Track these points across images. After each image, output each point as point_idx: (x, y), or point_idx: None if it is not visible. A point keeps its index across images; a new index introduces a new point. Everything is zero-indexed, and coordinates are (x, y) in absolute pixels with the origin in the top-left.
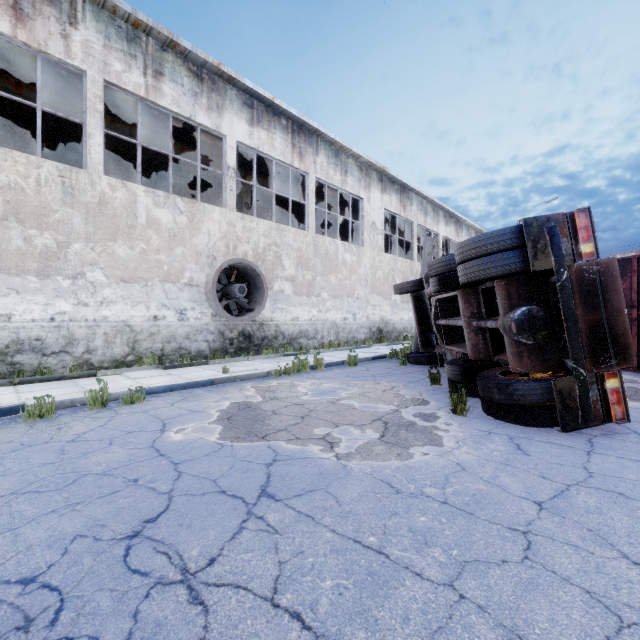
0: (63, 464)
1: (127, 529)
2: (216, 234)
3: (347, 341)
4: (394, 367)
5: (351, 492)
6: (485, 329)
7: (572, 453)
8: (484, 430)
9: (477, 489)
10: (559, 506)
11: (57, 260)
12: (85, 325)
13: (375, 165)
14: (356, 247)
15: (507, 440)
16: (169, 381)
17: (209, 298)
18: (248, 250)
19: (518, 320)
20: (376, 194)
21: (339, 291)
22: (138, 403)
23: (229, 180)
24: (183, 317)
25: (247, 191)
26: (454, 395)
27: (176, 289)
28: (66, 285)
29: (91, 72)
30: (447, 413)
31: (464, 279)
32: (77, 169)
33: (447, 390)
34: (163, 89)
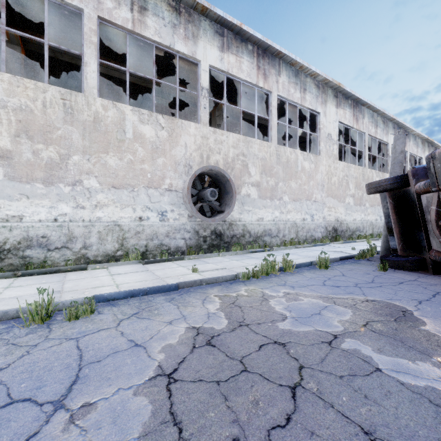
0: None
1: None
2: (192, 146)
3: (305, 239)
4: (373, 272)
5: None
6: None
7: None
8: None
9: None
10: None
11: (59, 170)
12: (82, 225)
13: (331, 82)
14: (313, 156)
15: None
16: (140, 280)
17: (185, 201)
18: (219, 160)
19: None
20: (331, 109)
21: (298, 195)
22: (85, 317)
23: (203, 99)
24: (164, 218)
25: (219, 115)
26: None
27: (158, 194)
28: (67, 191)
29: (87, 10)
30: None
31: None
32: (76, 92)
33: None
34: (147, 22)
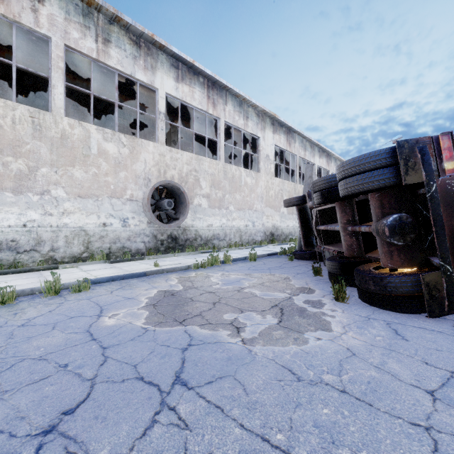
0: (7, 348)
1: (44, 423)
2: (150, 162)
3: (248, 242)
4: (284, 262)
5: (256, 379)
6: (358, 233)
7: (444, 338)
8: (364, 316)
9: (370, 376)
10: (451, 396)
11: (28, 180)
12: (50, 230)
13: (268, 113)
14: (255, 173)
15: (385, 325)
16: (112, 273)
17: (145, 210)
18: (175, 174)
19: (391, 225)
20: (269, 134)
21: (242, 205)
22: (85, 291)
23: (160, 122)
24: (125, 224)
25: (174, 131)
26: (336, 285)
27: (120, 203)
28: (35, 199)
29: (55, 38)
30: (330, 300)
31: (345, 192)
32: (44, 111)
33: (327, 280)
34: (110, 53)
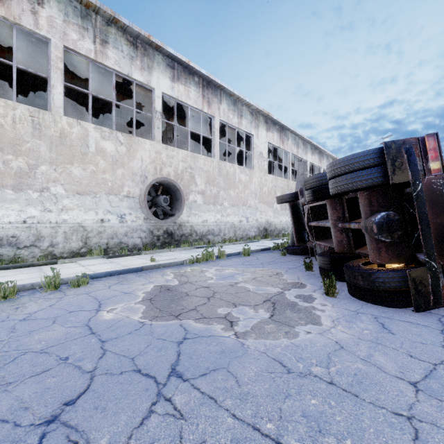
0: (10, 342)
1: (47, 413)
2: (147, 160)
3: (242, 237)
4: (277, 257)
5: (248, 371)
6: (348, 229)
7: (429, 332)
8: (352, 310)
9: (357, 368)
10: (433, 387)
11: (28, 178)
12: (49, 226)
13: (262, 111)
14: (248, 170)
15: (373, 319)
16: (110, 268)
17: (142, 206)
18: (170, 171)
19: (378, 223)
20: (263, 132)
21: (236, 201)
22: (83, 286)
23: (156, 120)
24: (123, 220)
25: (170, 130)
26: (326, 281)
27: (117, 200)
28: (35, 196)
29: (54, 40)
30: (321, 295)
31: (335, 190)
32: (43, 111)
33: (318, 275)
34: (108, 53)
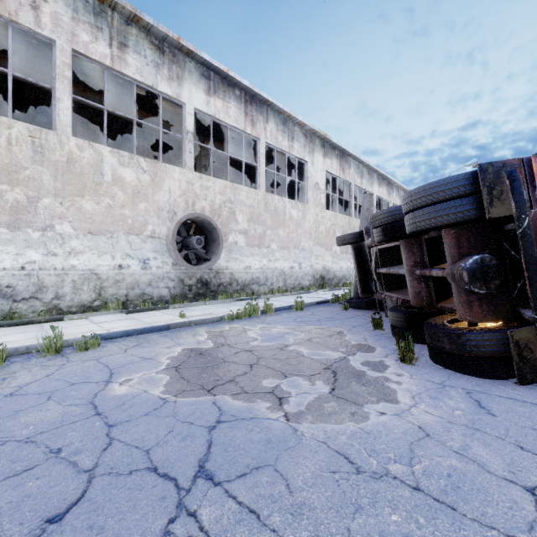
0: None
1: (20, 535)
2: (176, 191)
3: (294, 287)
4: (337, 311)
5: (303, 471)
6: (428, 277)
7: None
8: (437, 382)
9: (451, 467)
10: None
11: (27, 213)
12: (54, 273)
13: (318, 132)
14: (301, 204)
15: (465, 395)
16: (129, 325)
17: (170, 249)
18: (205, 206)
19: (470, 269)
20: (319, 158)
21: (286, 243)
22: (93, 349)
23: (188, 143)
24: (146, 266)
25: (205, 155)
26: (401, 343)
27: (139, 241)
28: (36, 236)
29: (60, 42)
30: (395, 361)
31: (413, 228)
32: (46, 130)
33: (390, 335)
34: (127, 59)
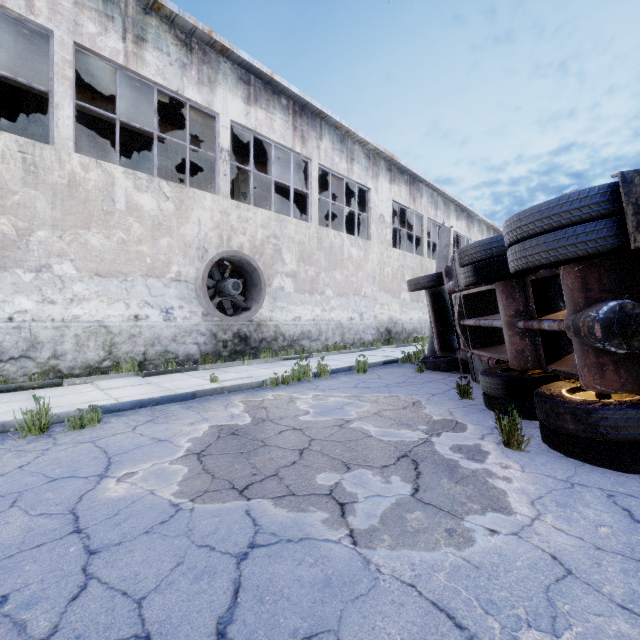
0: None
1: None
2: (207, 223)
3: (353, 343)
4: (409, 374)
5: None
6: (534, 331)
7: None
8: (562, 478)
9: (620, 637)
10: None
11: (16, 250)
12: (51, 326)
13: (383, 153)
14: (363, 241)
15: (606, 500)
16: (144, 393)
17: (199, 295)
18: (244, 242)
19: (605, 320)
20: (384, 184)
21: (345, 288)
22: (91, 426)
23: (222, 163)
24: (169, 317)
25: (245, 180)
26: (504, 420)
27: (161, 285)
28: (28, 279)
29: (59, 32)
30: (496, 445)
31: (521, 264)
32: (41, 144)
33: (482, 407)
34: (146, 57)
